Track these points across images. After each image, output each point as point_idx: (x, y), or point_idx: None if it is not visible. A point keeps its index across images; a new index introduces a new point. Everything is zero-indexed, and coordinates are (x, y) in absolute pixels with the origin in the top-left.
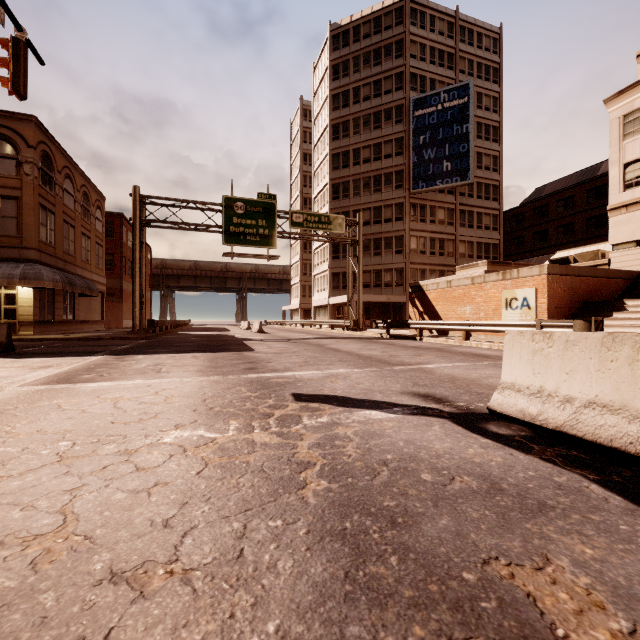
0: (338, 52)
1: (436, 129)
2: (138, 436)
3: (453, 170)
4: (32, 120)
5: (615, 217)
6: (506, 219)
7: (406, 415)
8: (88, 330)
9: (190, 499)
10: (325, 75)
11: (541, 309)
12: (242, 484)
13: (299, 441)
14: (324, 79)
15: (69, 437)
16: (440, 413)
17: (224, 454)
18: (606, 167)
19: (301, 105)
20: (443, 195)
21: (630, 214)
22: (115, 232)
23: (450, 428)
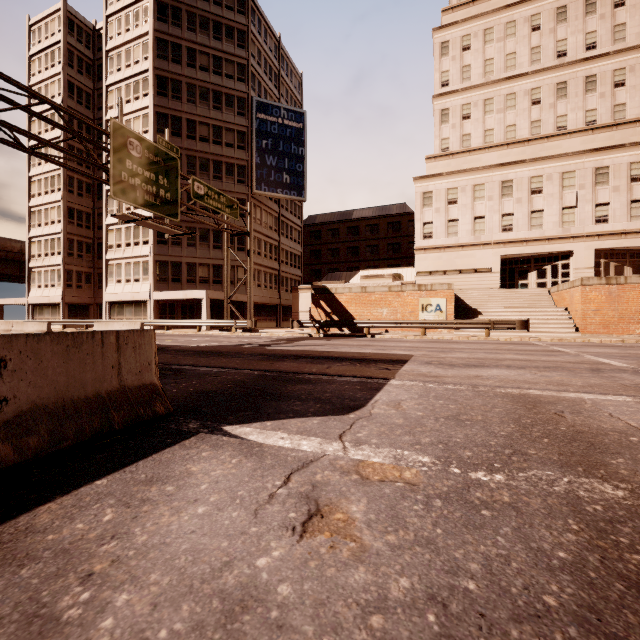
0: None
1: (277, 140)
2: None
3: (292, 184)
4: None
5: (418, 255)
6: None
7: None
8: None
9: None
10: (140, 3)
11: (450, 312)
12: None
13: None
14: (137, 7)
15: None
16: None
17: None
18: (357, 214)
19: (65, 9)
20: (272, 203)
21: (426, 254)
22: None
23: None
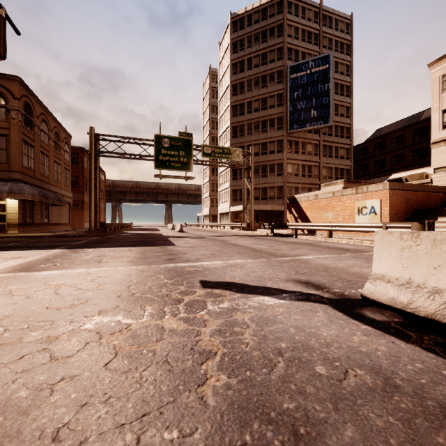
0: (236, 33)
1: (306, 87)
2: (64, 322)
3: (318, 116)
4: (17, 79)
5: (436, 148)
6: (355, 151)
7: (293, 301)
8: (59, 230)
9: (90, 399)
10: (227, 50)
11: (384, 215)
12: (145, 379)
13: (203, 327)
14: (226, 52)
15: (4, 323)
16: (321, 299)
17: (134, 342)
18: (427, 114)
19: (210, 71)
20: (311, 134)
21: None
22: (79, 161)
23: (332, 314)
